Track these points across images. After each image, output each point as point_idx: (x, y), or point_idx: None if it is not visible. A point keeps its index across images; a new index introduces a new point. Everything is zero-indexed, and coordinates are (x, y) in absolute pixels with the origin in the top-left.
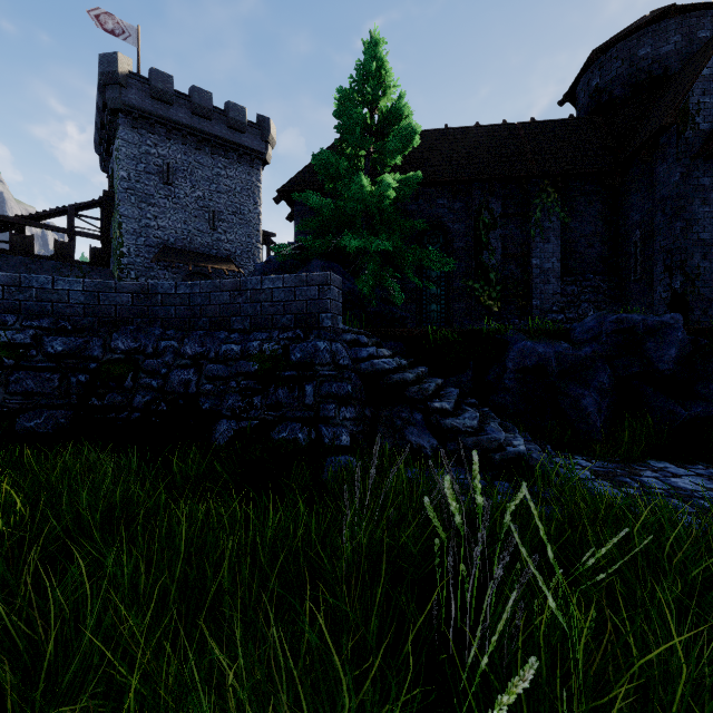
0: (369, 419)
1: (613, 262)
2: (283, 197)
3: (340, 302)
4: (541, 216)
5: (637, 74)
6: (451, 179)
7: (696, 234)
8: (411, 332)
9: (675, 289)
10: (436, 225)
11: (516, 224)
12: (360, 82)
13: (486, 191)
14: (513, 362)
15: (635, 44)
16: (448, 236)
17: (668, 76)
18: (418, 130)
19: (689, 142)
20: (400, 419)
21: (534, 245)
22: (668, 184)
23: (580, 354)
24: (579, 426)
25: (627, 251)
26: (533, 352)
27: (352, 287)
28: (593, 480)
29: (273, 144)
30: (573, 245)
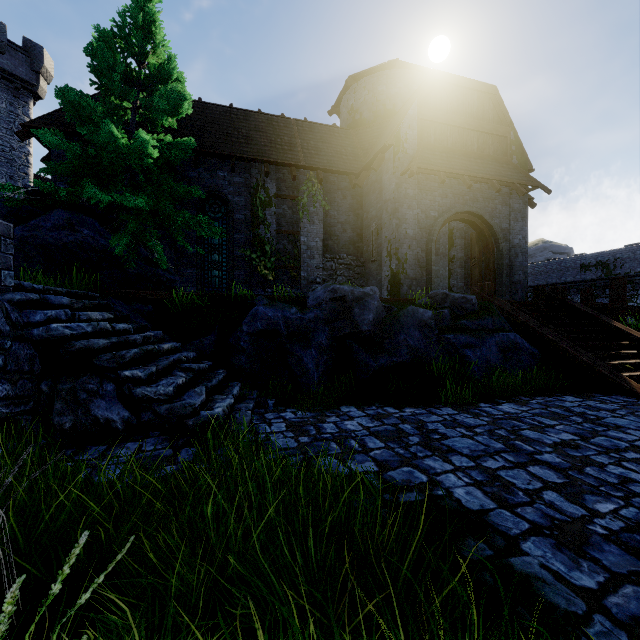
0: (45, 394)
1: (360, 246)
2: (31, 134)
3: (9, 253)
4: (308, 201)
5: (377, 104)
6: (230, 154)
7: (405, 230)
8: (158, 295)
9: (393, 269)
10: (217, 195)
11: (288, 205)
12: (120, 27)
13: (262, 171)
14: (247, 325)
15: (376, 80)
16: (228, 207)
17: (396, 111)
18: (186, 96)
19: (400, 161)
20: (86, 392)
21: (302, 225)
22: (389, 190)
23: (305, 318)
24: (302, 380)
25: (369, 238)
26: (264, 316)
27: (108, 245)
28: (281, 433)
29: (48, 78)
30: (332, 229)
